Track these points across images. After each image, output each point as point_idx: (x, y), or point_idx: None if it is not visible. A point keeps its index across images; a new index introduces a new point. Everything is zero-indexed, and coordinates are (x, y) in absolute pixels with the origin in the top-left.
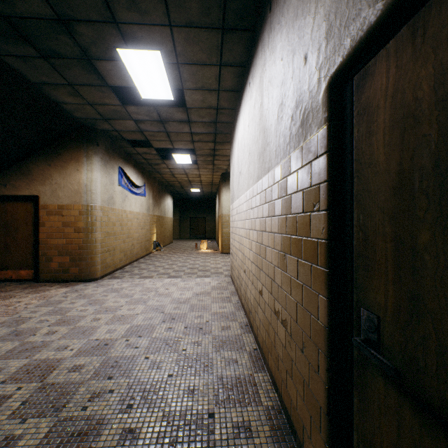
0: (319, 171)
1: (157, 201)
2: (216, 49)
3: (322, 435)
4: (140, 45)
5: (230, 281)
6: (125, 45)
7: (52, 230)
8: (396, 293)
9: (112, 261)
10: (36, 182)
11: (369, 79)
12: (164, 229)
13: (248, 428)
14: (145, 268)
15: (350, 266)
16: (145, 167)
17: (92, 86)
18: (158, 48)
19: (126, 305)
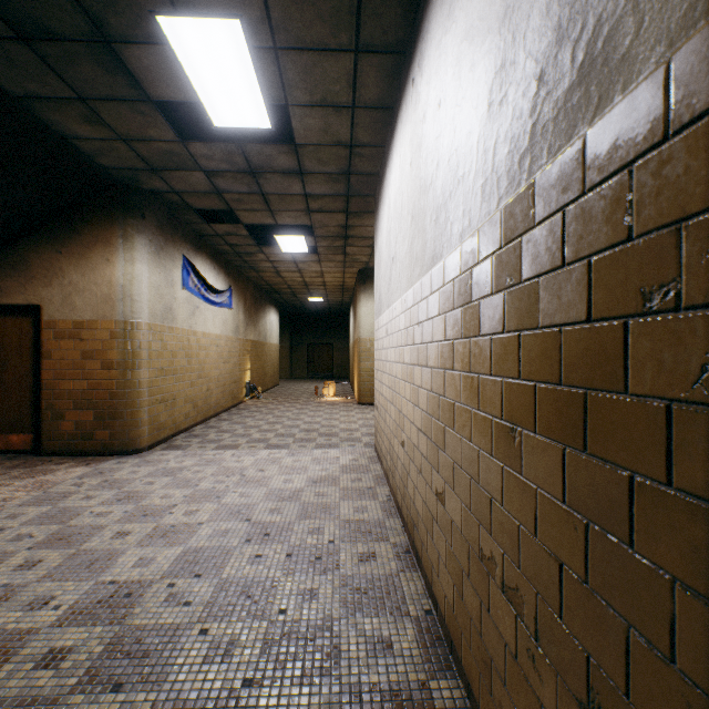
0: (679, 180)
1: (251, 317)
2: (348, 13)
3: None
4: (200, 6)
5: (374, 456)
6: (172, 6)
7: (63, 365)
8: None
9: (170, 418)
10: (35, 281)
11: None
12: (264, 364)
13: None
14: (228, 430)
15: None
16: (231, 260)
17: (122, 102)
18: (236, 13)
19: (183, 503)
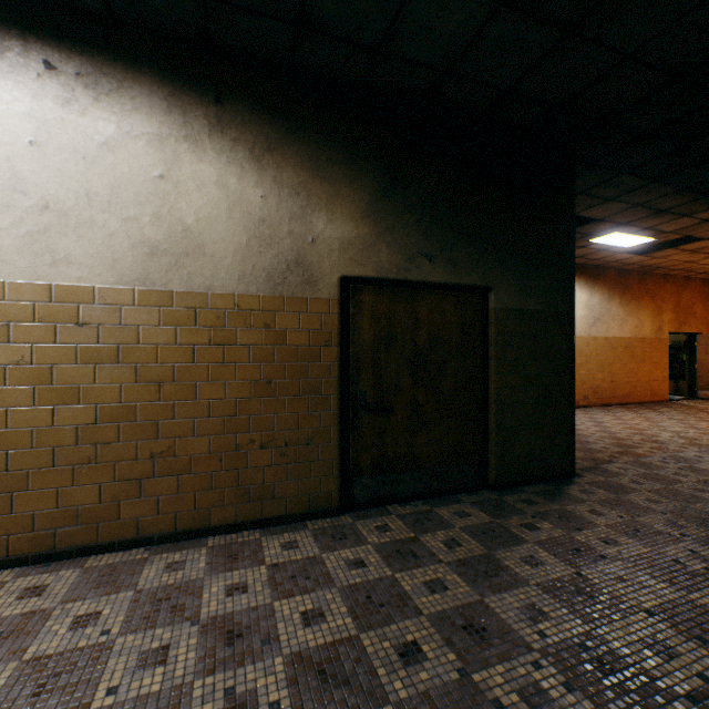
0: (333, 323)
1: None
2: None
3: (336, 474)
4: None
5: None
6: None
7: None
8: (373, 379)
9: None
10: None
11: (360, 292)
12: None
13: (288, 542)
14: None
15: (348, 374)
16: None
17: None
18: None
19: None
